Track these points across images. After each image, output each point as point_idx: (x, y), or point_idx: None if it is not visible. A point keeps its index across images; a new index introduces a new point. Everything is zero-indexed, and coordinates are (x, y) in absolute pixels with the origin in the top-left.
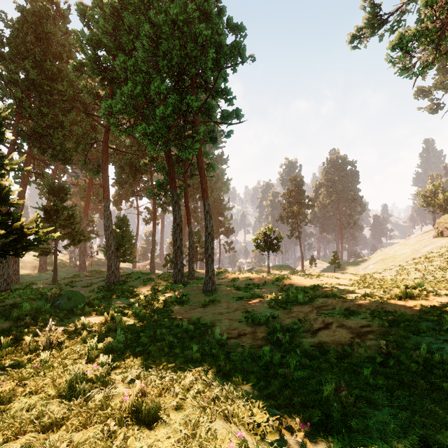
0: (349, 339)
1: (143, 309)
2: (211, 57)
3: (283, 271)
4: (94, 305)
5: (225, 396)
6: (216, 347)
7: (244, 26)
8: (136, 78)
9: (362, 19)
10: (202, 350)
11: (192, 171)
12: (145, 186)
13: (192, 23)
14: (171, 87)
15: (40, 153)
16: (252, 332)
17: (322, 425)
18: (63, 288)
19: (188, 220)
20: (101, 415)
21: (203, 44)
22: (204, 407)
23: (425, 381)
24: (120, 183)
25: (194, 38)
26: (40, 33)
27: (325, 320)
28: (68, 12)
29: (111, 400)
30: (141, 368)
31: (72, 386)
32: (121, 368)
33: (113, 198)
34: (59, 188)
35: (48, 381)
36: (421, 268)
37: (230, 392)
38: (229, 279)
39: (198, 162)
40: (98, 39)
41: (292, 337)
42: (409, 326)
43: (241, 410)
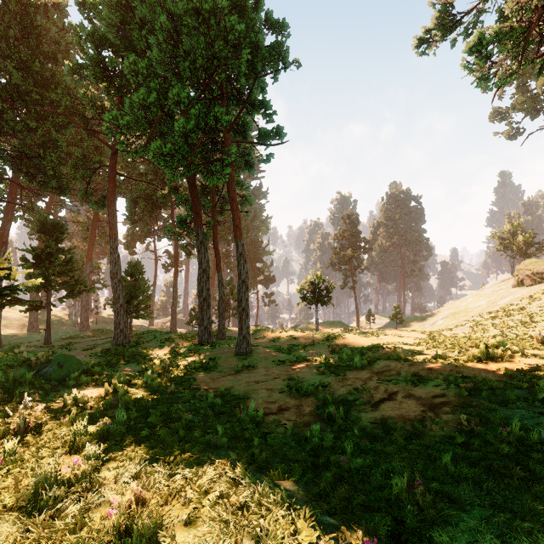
0: (420, 412)
1: (157, 378)
2: (245, 59)
3: (334, 328)
4: (94, 373)
5: (258, 502)
6: (250, 427)
7: (287, 24)
8: (149, 84)
9: (432, 19)
10: (231, 431)
11: (222, 205)
12: (164, 224)
13: (221, 14)
14: (196, 97)
15: (27, 180)
16: (296, 405)
17: (392, 539)
18: (57, 352)
19: (218, 266)
20: (70, 540)
21: (236, 45)
22: (226, 521)
23: (521, 468)
24: (132, 219)
25: (223, 33)
26: (28, 27)
27: (389, 389)
28: (66, 2)
29: (91, 514)
30: (144, 460)
31: (38, 492)
32: (117, 460)
33: (124, 239)
34: (53, 225)
35: (8, 484)
36: (498, 323)
37: (265, 495)
38: (268, 339)
39: (229, 191)
40: (101, 35)
41: (347, 411)
42: (493, 395)
43: (279, 525)
